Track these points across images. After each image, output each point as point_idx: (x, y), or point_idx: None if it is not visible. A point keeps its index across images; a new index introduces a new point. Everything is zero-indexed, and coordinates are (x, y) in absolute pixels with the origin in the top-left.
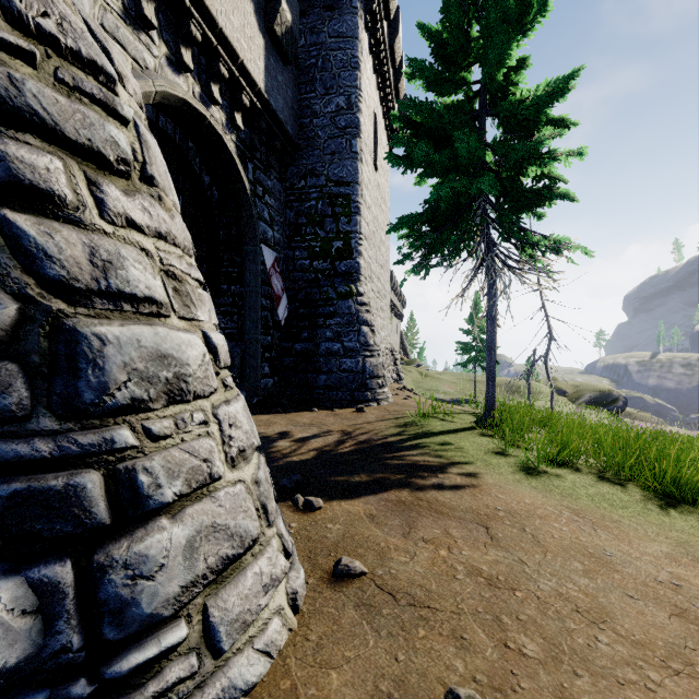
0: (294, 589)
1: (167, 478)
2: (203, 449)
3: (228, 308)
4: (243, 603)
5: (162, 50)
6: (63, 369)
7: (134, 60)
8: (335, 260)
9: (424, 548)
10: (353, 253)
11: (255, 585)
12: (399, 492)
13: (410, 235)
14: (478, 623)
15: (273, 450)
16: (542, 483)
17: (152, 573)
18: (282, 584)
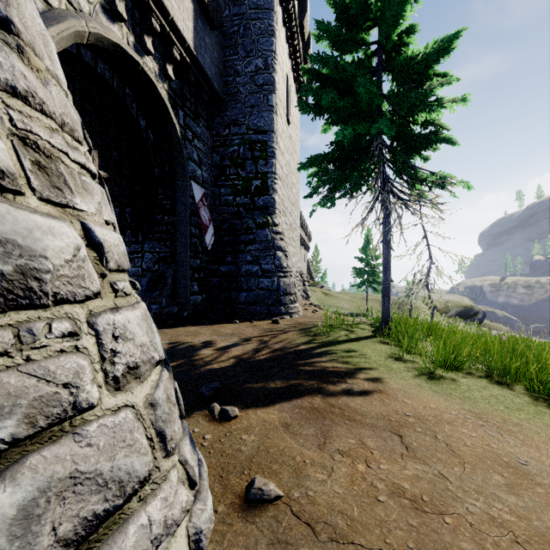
0: (197, 528)
1: None
2: (64, 370)
3: (162, 235)
4: None
5: None
6: None
7: (68, 2)
8: (254, 196)
9: (341, 462)
10: (269, 191)
11: (139, 544)
12: (312, 398)
13: (318, 171)
14: None
15: (196, 358)
16: (440, 386)
17: None
18: (182, 526)
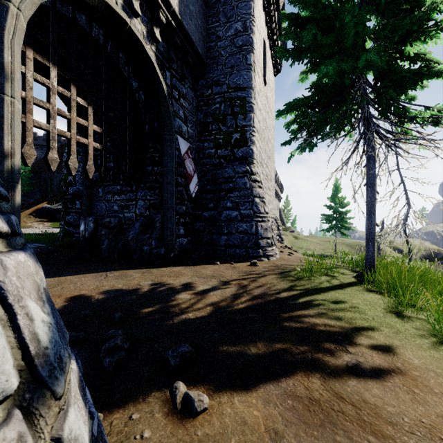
0: None
1: None
2: None
3: (152, 184)
4: None
5: None
6: None
7: None
8: (234, 148)
9: None
10: (248, 142)
11: None
12: (307, 378)
13: (297, 115)
14: None
15: (173, 303)
16: None
17: None
18: None
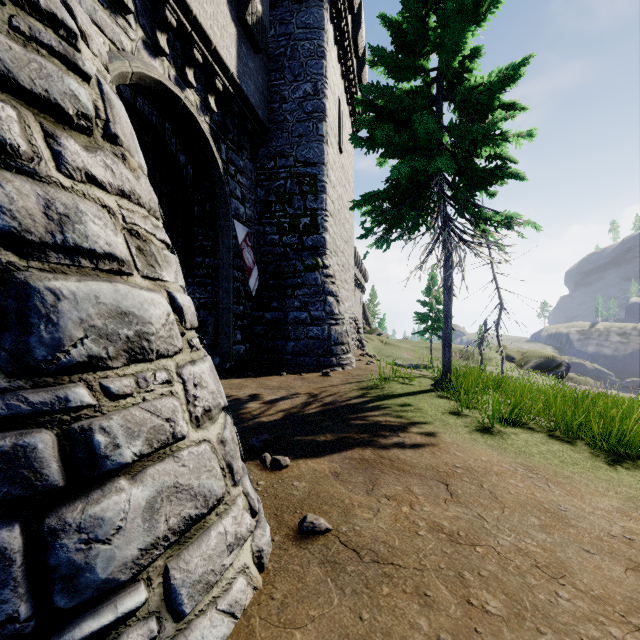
0: (259, 547)
1: (126, 438)
2: (166, 408)
3: (203, 279)
4: (206, 564)
5: (138, 34)
6: (13, 324)
7: (112, 42)
8: (303, 235)
9: (387, 505)
10: (319, 229)
11: (219, 545)
12: (362, 450)
13: (372, 211)
14: (441, 579)
15: (243, 411)
16: (496, 441)
17: (108, 537)
18: (247, 543)
